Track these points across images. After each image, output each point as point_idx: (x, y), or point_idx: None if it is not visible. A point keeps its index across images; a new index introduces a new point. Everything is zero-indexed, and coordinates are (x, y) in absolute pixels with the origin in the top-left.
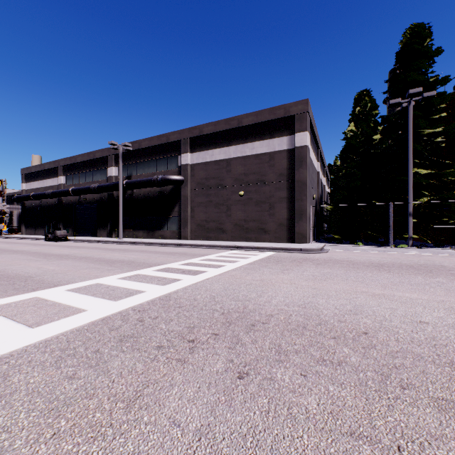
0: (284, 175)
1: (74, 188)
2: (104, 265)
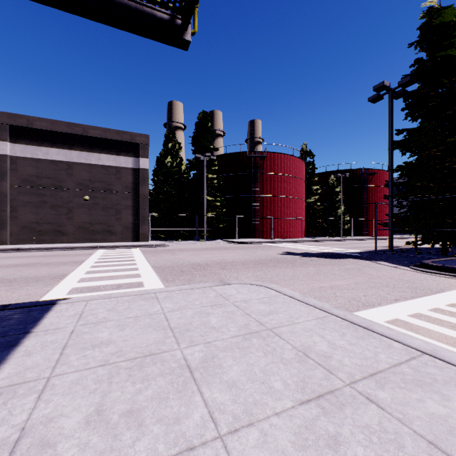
0: (129, 188)
1: None
2: (25, 267)
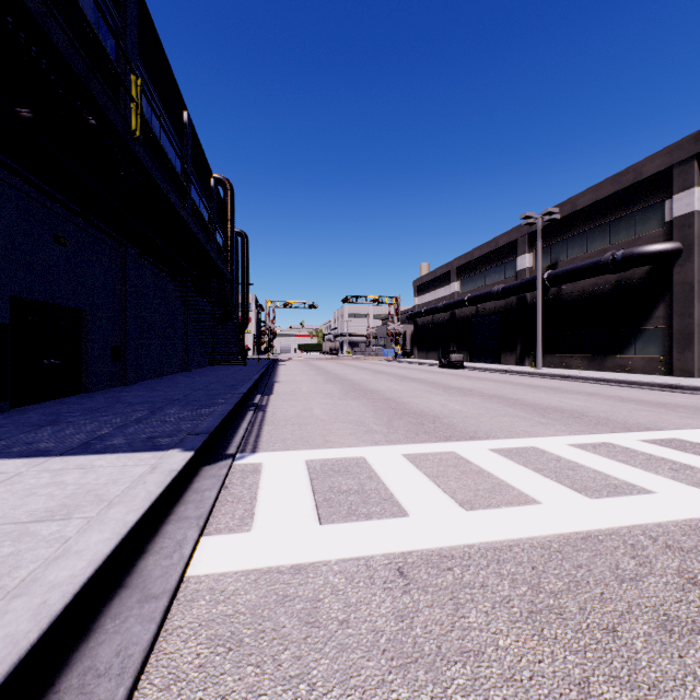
0: None
1: (469, 296)
2: (530, 413)
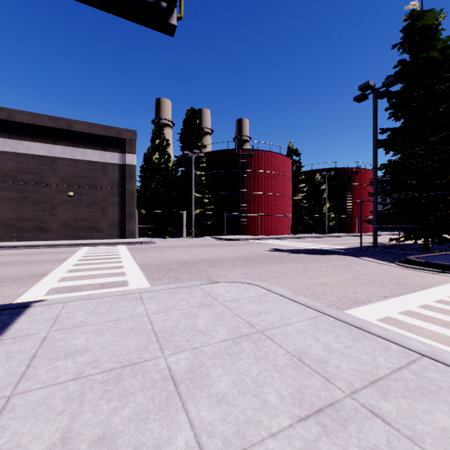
0: (116, 184)
1: None
2: (3, 266)
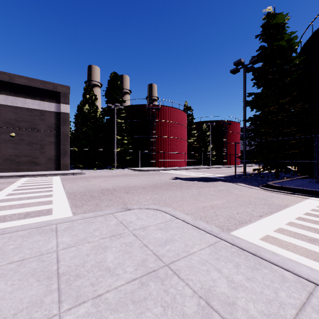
0: (52, 128)
1: None
2: None
